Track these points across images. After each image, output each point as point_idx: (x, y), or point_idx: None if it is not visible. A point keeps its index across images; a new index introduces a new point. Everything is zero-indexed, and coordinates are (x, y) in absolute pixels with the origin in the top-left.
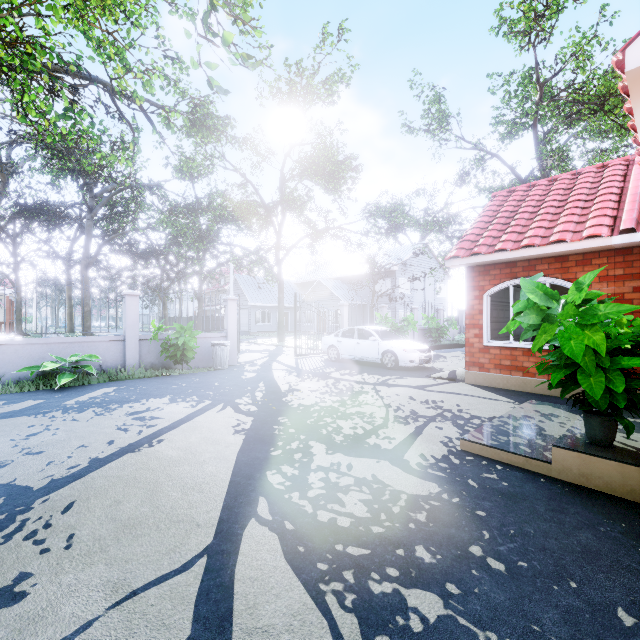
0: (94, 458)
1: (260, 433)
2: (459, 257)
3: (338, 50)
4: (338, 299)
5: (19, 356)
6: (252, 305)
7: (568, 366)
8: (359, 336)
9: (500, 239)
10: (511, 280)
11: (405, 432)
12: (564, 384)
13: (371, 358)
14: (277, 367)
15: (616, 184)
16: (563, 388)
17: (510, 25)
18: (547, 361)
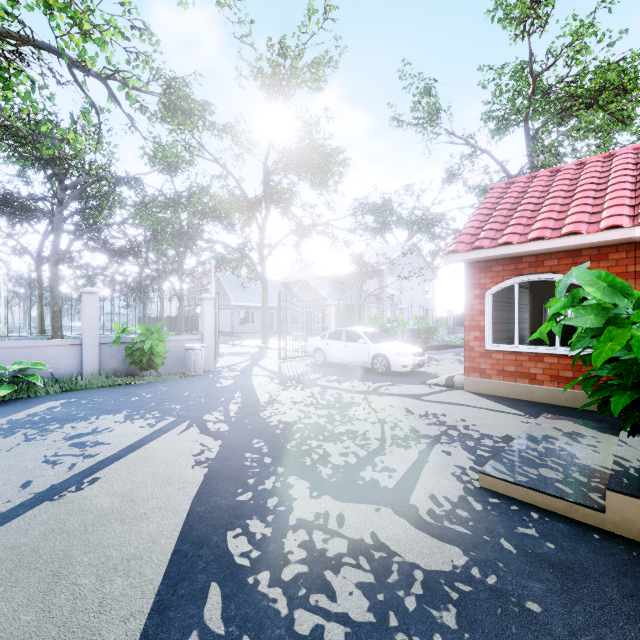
0: None
1: (227, 465)
2: (458, 252)
3: (325, 30)
4: (325, 299)
5: None
6: (235, 305)
7: (634, 386)
8: (347, 338)
9: (504, 232)
10: (516, 277)
11: (407, 460)
12: (622, 408)
13: (360, 362)
14: (258, 373)
15: (629, 172)
16: (624, 414)
17: (506, 10)
18: (557, 367)
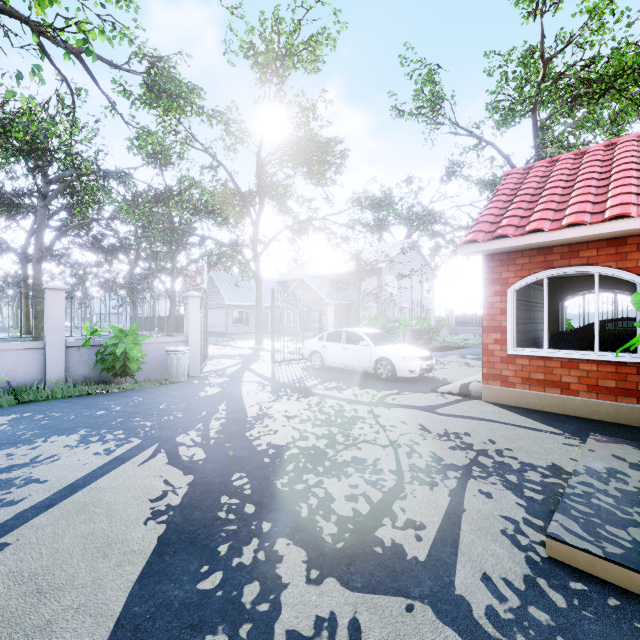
0: None
1: (194, 518)
2: (476, 242)
3: (322, 3)
4: (321, 298)
5: None
6: (229, 304)
7: None
8: (347, 340)
9: (531, 218)
10: (545, 271)
11: (436, 507)
12: None
13: (362, 366)
14: (248, 378)
15: None
16: None
17: None
18: (596, 375)
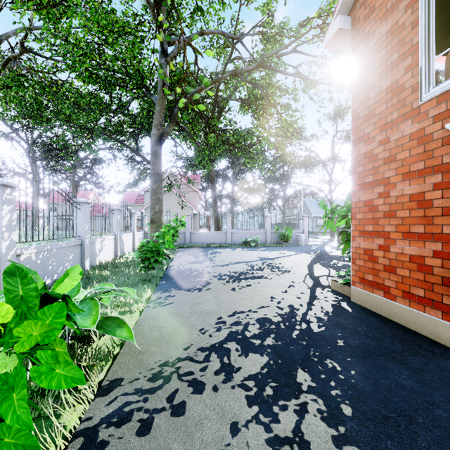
0: (277, 257)
1: (318, 257)
2: None
3: None
4: None
5: (238, 236)
6: (314, 216)
7: None
8: None
9: None
10: None
11: None
12: None
13: None
14: (327, 246)
15: None
16: None
17: None
18: None
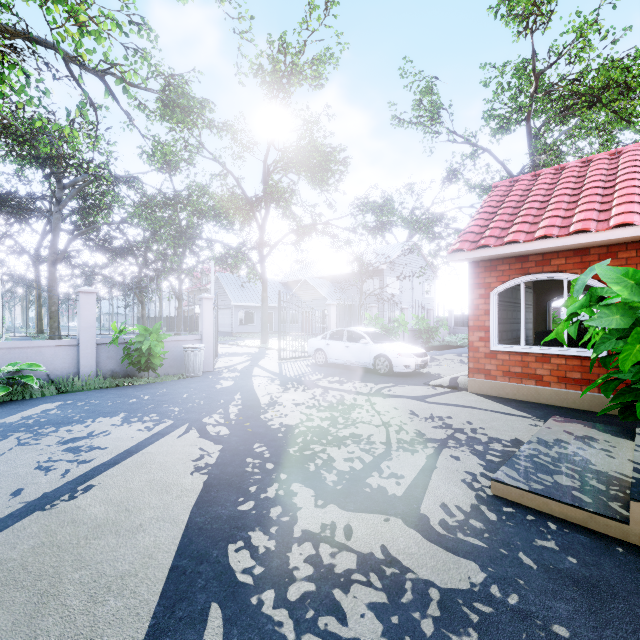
0: None
1: (228, 471)
2: (463, 251)
3: (326, 26)
4: (325, 299)
5: None
6: (235, 305)
7: None
8: (349, 338)
9: (510, 230)
10: (522, 276)
11: (415, 465)
12: None
13: (362, 363)
14: (258, 373)
15: (638, 169)
16: None
17: (509, 6)
18: (564, 368)
